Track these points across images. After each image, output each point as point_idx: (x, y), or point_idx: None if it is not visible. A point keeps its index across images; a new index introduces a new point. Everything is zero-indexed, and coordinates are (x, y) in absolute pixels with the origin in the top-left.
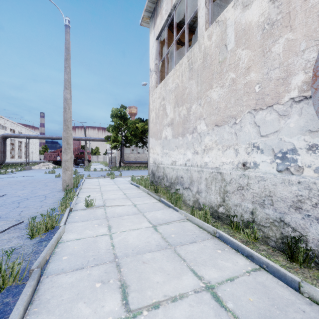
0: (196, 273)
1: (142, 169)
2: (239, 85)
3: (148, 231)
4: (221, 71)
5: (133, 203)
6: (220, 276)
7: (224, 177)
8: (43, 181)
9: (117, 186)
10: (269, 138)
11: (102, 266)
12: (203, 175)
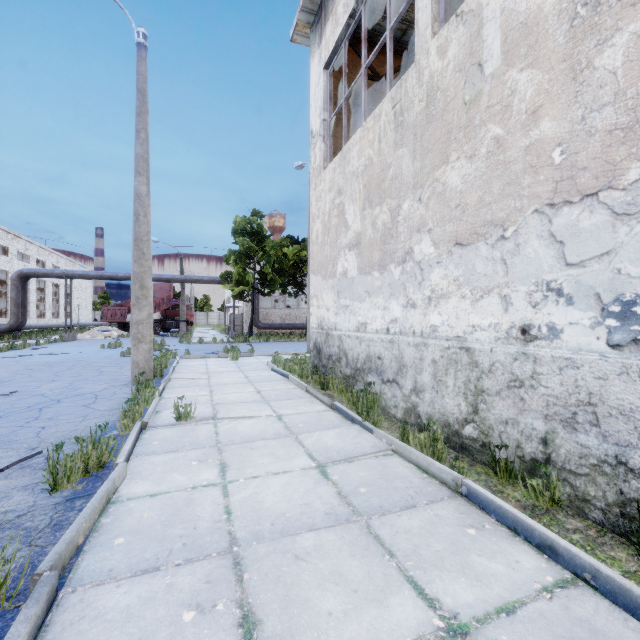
0: (420, 589)
1: (295, 340)
2: (511, 152)
3: (308, 478)
4: (469, 122)
5: (276, 412)
6: (479, 600)
7: (475, 359)
8: (96, 364)
9: (243, 374)
10: (588, 269)
11: (201, 564)
12: (426, 353)
